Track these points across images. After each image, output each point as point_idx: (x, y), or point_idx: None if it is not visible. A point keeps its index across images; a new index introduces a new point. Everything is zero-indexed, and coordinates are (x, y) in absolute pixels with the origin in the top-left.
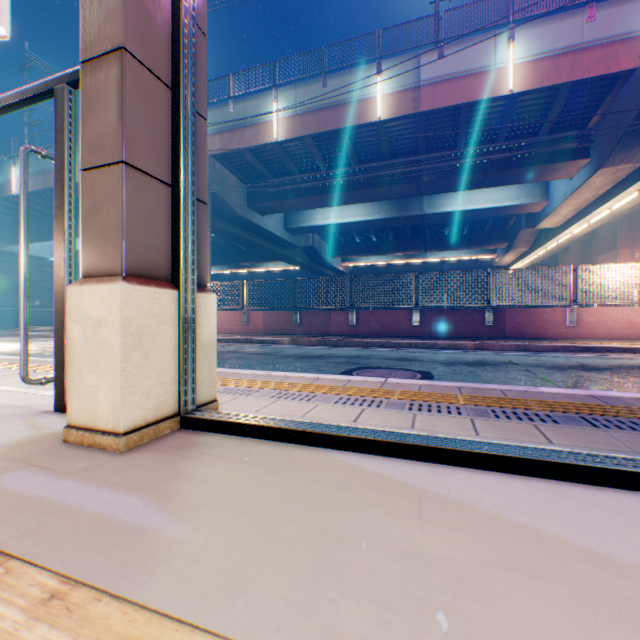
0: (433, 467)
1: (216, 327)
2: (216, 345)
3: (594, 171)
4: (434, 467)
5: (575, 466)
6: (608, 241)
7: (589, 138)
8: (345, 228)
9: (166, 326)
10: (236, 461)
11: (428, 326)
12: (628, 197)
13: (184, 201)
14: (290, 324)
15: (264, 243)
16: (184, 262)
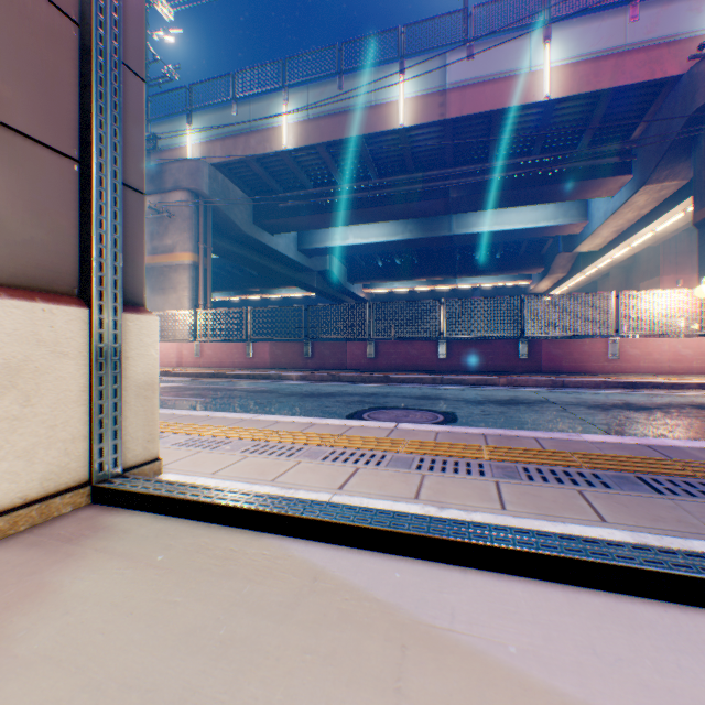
0: (435, 570)
1: (158, 360)
2: (158, 385)
3: (637, 188)
4: (437, 570)
5: (646, 573)
6: (651, 267)
7: (634, 148)
8: (366, 250)
9: (65, 359)
10: (140, 564)
11: (456, 359)
12: (673, 218)
13: (98, 183)
14: (300, 357)
15: (275, 266)
16: (98, 269)
